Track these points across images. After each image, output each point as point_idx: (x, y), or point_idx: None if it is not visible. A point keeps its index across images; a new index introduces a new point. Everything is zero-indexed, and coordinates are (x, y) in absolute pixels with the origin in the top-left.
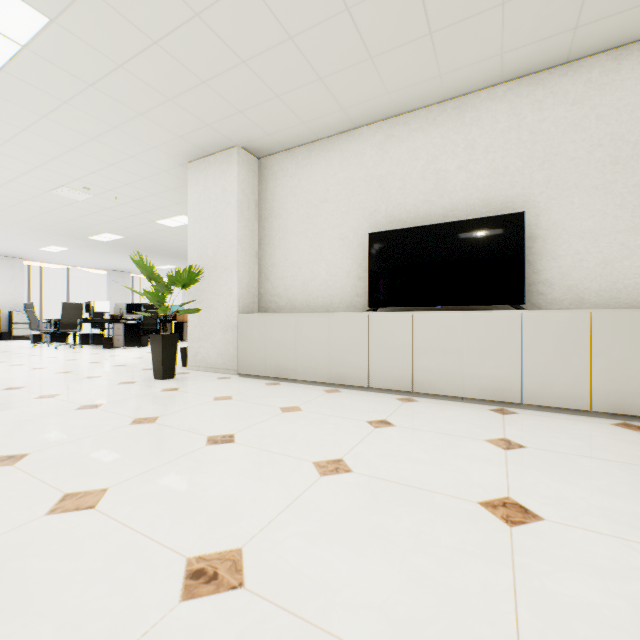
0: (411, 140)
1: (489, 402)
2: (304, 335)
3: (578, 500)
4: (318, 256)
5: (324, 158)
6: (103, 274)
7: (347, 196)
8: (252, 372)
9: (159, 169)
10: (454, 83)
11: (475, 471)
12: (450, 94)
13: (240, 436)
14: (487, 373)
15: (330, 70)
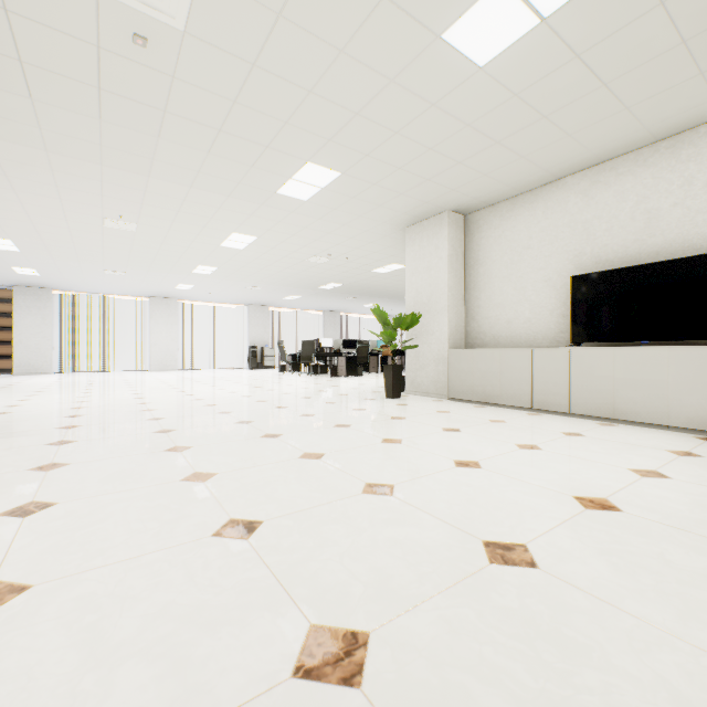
0: (618, 184)
1: (698, 432)
2: (508, 367)
3: None
4: (521, 297)
5: (527, 209)
6: (319, 314)
7: (550, 242)
8: (461, 397)
9: (383, 235)
10: (663, 129)
11: (638, 460)
12: (661, 136)
13: (463, 430)
14: (695, 404)
15: (531, 150)
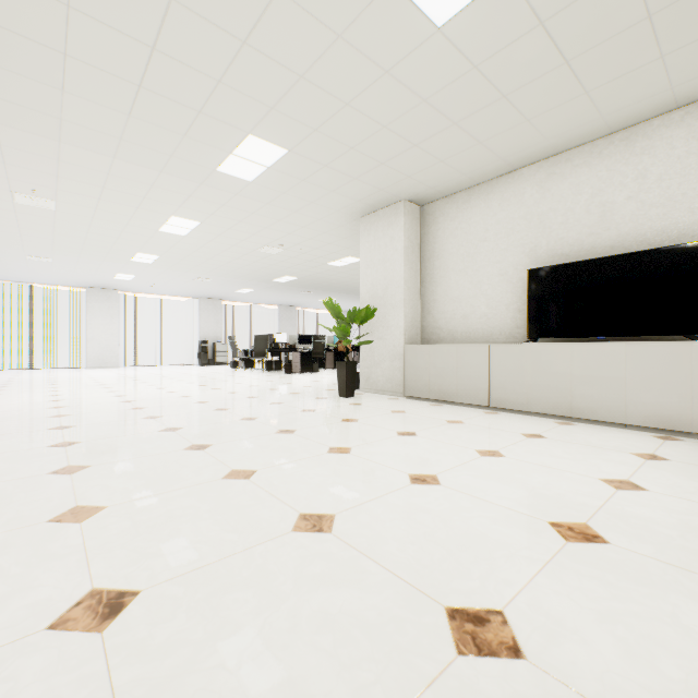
0: (574, 176)
1: (655, 430)
2: (464, 363)
3: (689, 488)
4: (477, 291)
5: (483, 201)
6: (275, 309)
7: (506, 234)
8: (417, 395)
9: (337, 225)
10: (619, 119)
11: (607, 466)
12: (616, 128)
13: (419, 433)
14: (652, 402)
15: (489, 136)
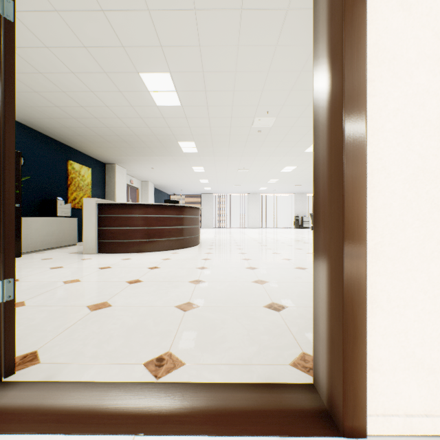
0: None
1: None
2: None
3: None
4: None
5: None
6: None
7: None
8: None
9: None
10: None
11: None
12: None
13: None
14: None
15: None
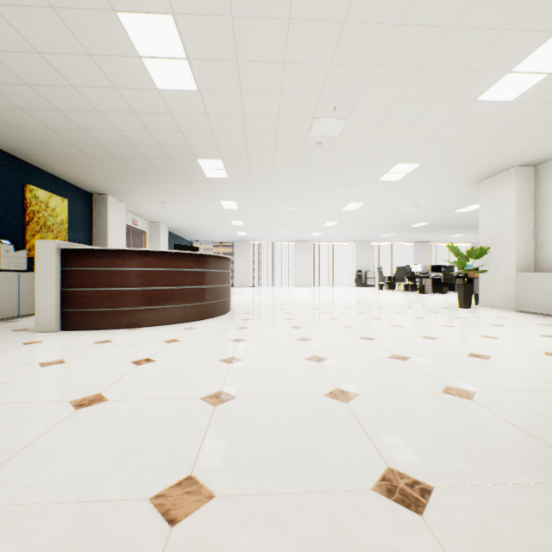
0: None
1: None
2: None
3: None
4: None
5: None
6: (410, 245)
7: None
8: (525, 309)
9: (459, 189)
10: None
11: None
12: None
13: (506, 326)
14: None
15: None
